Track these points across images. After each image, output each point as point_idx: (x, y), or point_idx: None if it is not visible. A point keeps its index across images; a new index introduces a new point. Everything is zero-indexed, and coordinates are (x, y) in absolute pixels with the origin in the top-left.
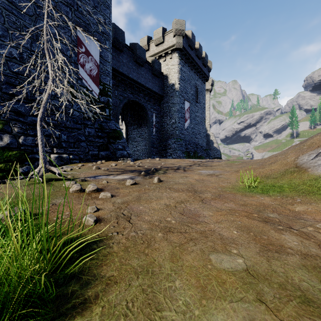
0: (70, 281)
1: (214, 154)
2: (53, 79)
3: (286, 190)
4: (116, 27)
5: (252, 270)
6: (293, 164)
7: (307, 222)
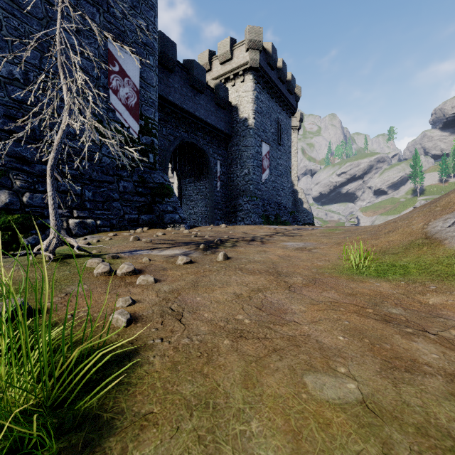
0: (83, 421)
1: (304, 219)
2: (71, 110)
3: (412, 272)
4: (164, 36)
5: (372, 402)
6: (421, 234)
7: (448, 322)
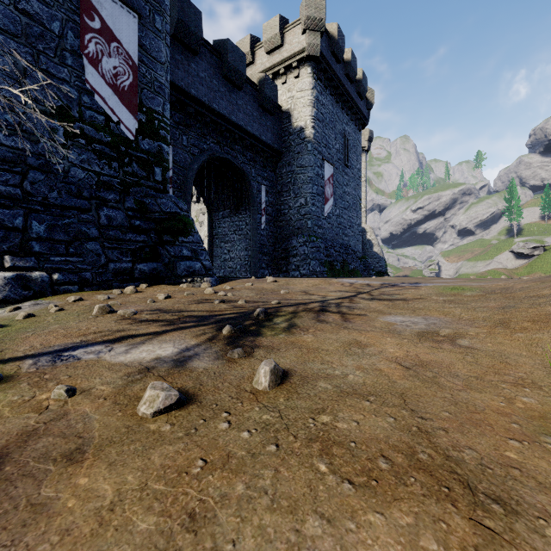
0: None
1: (375, 266)
2: None
3: None
4: None
5: None
6: None
7: None
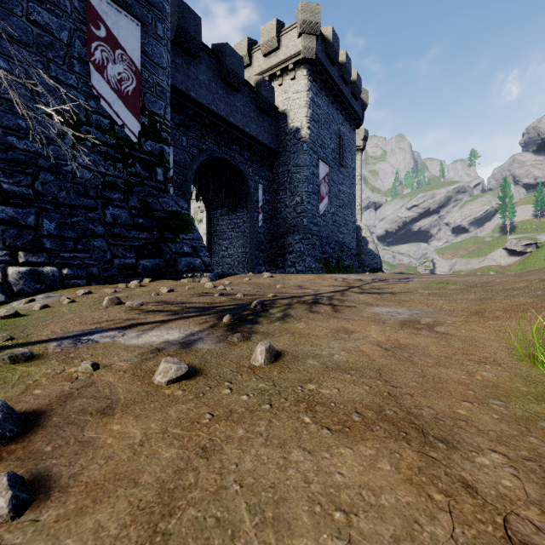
0: None
1: (370, 263)
2: None
3: None
4: (183, 5)
5: None
6: None
7: None
